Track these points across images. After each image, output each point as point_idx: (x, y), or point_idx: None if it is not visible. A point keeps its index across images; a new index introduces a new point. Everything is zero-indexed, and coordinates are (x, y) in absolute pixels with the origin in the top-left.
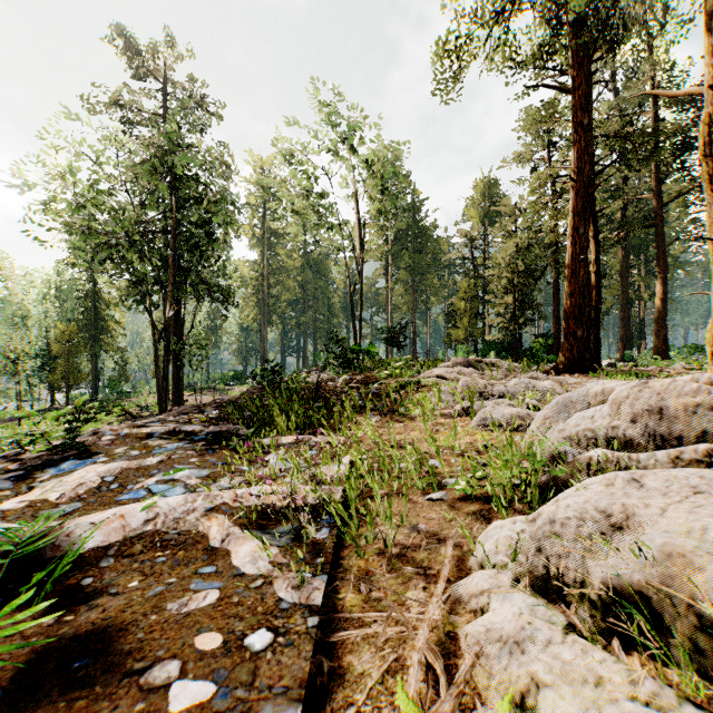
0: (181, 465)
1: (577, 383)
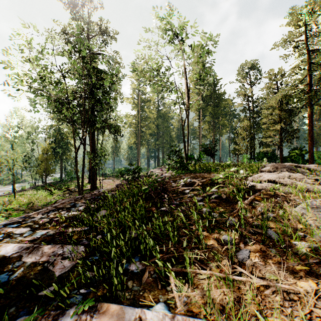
0: None
1: None
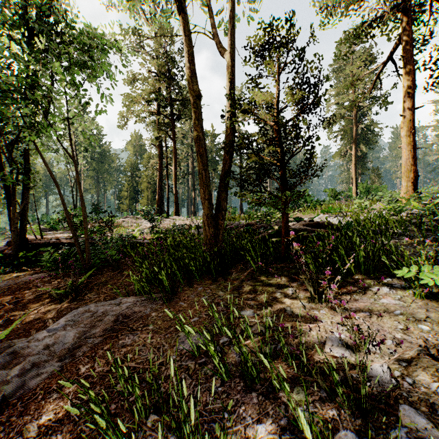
0: None
1: None
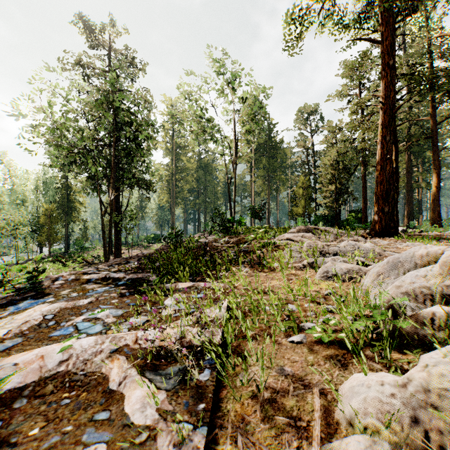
0: (104, 305)
1: (388, 244)
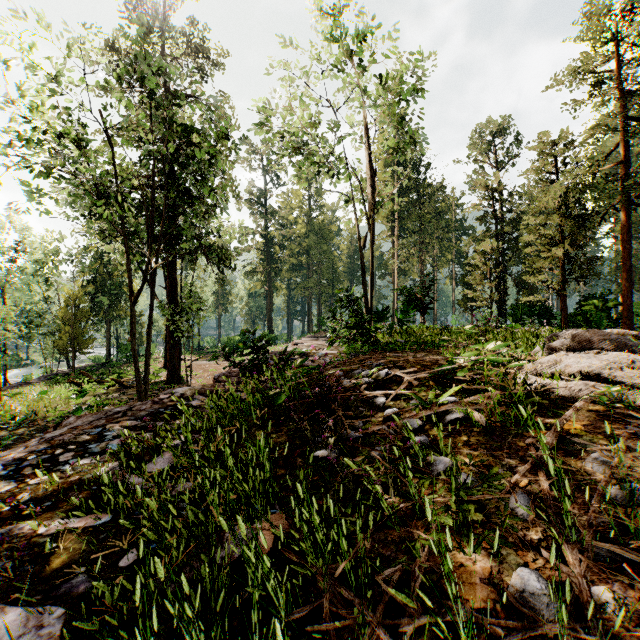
0: None
1: None
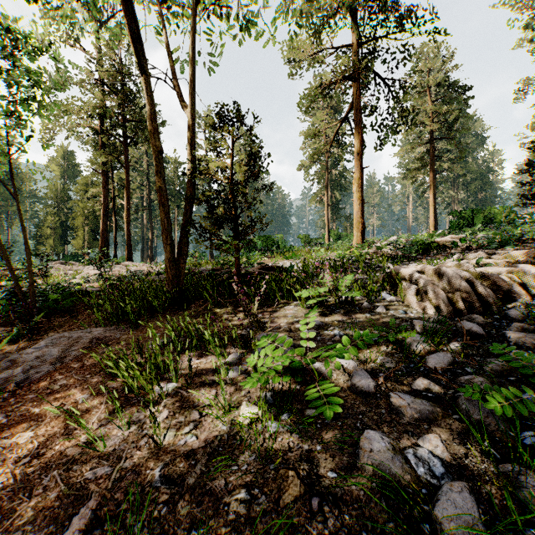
0: None
1: None
